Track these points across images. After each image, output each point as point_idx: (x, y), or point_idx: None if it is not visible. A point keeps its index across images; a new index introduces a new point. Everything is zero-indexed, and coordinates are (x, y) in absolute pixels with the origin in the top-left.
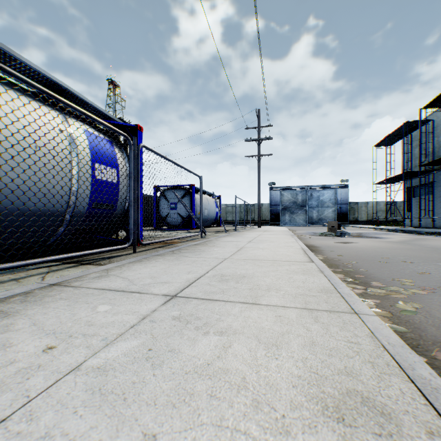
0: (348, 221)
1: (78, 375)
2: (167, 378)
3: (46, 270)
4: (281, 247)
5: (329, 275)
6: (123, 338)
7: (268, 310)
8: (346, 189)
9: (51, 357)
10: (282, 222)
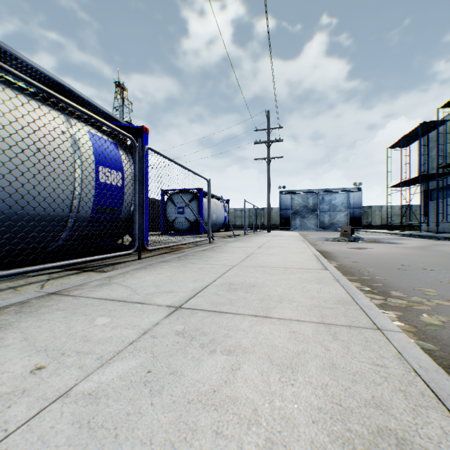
0: (361, 226)
1: (65, 403)
2: (166, 408)
3: (47, 277)
4: (292, 253)
5: (345, 285)
6: (120, 357)
7: (281, 324)
8: (359, 193)
9: (38, 380)
10: (292, 227)
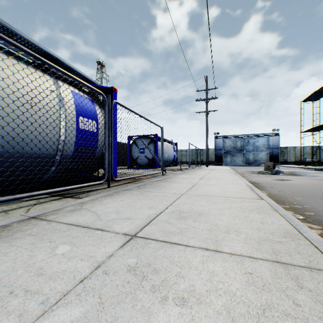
0: (278, 162)
1: None
2: None
3: (35, 202)
4: (229, 184)
5: (284, 215)
6: (66, 301)
7: (233, 262)
8: (277, 137)
9: None
10: (224, 163)
